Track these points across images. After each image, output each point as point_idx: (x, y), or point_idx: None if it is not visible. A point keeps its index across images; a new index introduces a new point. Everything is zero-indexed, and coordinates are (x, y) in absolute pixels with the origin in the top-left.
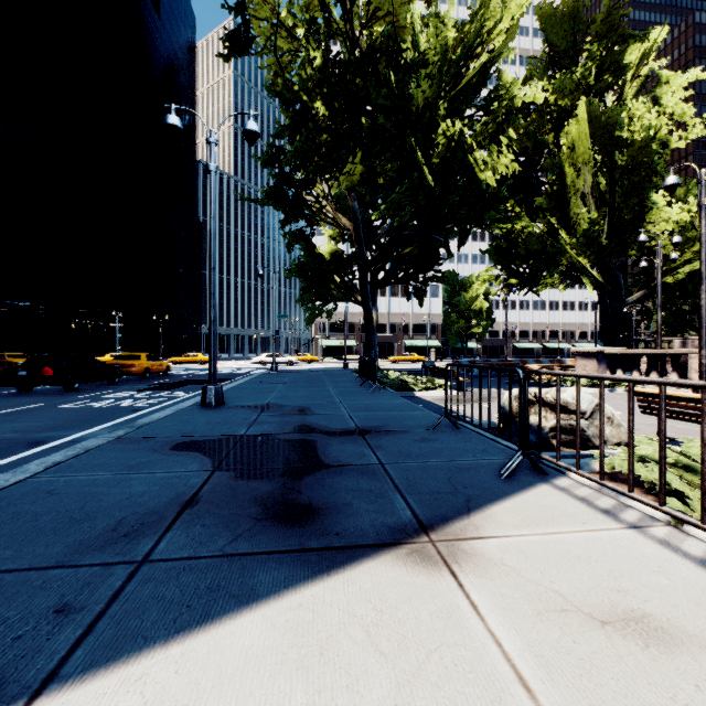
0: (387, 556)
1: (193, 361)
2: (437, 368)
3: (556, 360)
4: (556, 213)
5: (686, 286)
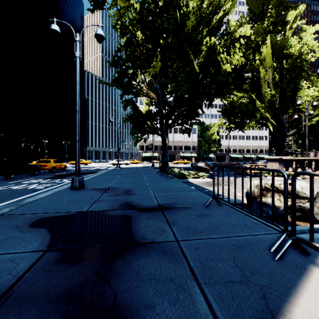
0: None
1: (81, 163)
2: (199, 167)
3: (253, 162)
4: (253, 92)
5: (315, 127)
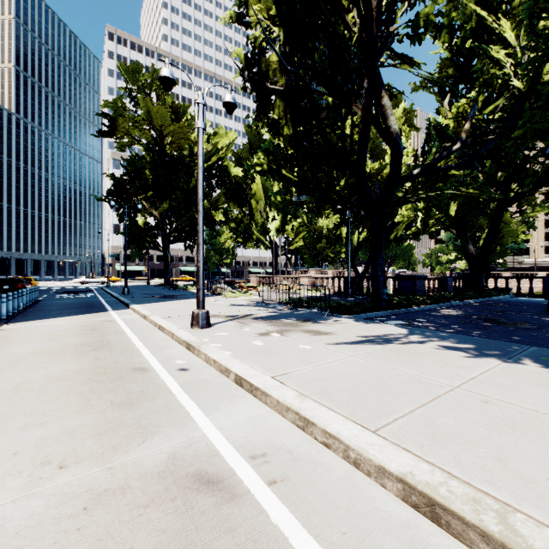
0: (192, 299)
1: None
2: None
3: None
4: None
5: (299, 249)
